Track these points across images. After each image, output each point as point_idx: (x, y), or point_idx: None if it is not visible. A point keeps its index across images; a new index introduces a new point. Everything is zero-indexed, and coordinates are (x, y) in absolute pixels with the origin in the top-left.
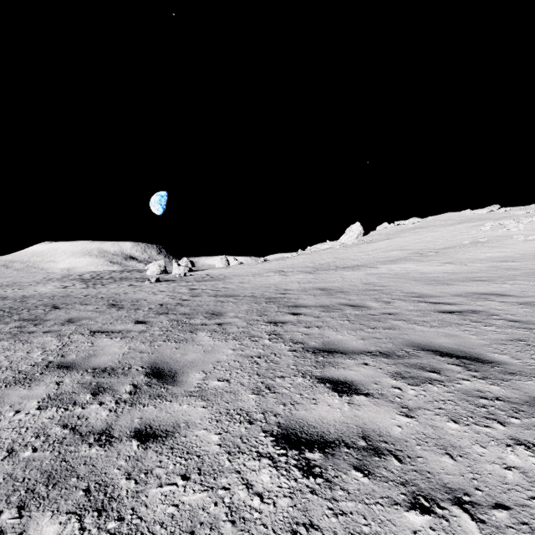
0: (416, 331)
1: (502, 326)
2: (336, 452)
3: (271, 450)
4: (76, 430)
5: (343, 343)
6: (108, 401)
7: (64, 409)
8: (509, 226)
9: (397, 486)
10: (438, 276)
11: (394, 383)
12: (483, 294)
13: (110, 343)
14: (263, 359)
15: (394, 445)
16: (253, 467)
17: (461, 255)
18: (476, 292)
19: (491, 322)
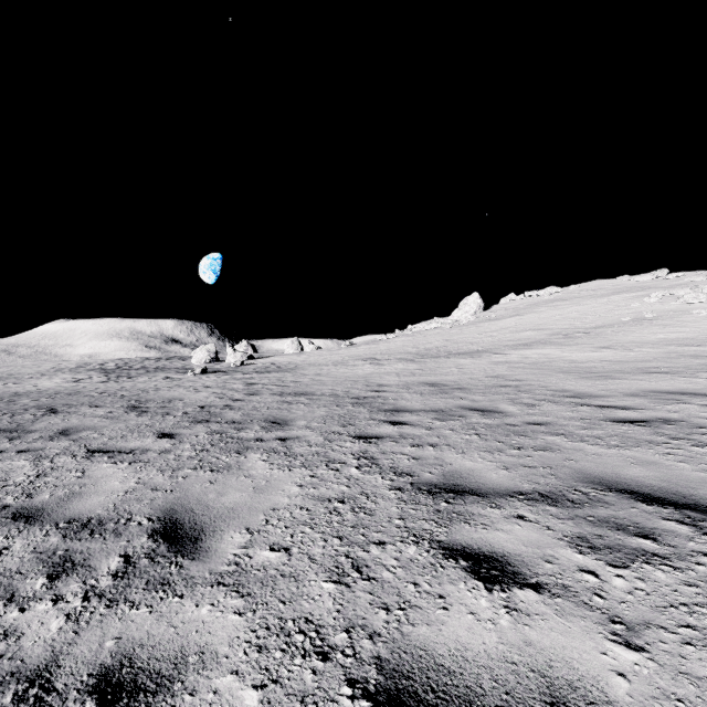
0: (588, 454)
1: None
2: None
3: None
4: None
5: (475, 475)
6: (71, 594)
7: None
8: (685, 298)
9: None
10: (595, 366)
11: (580, 560)
12: (671, 393)
13: (111, 473)
14: (348, 506)
15: None
16: None
17: (621, 336)
18: (659, 391)
19: (701, 439)
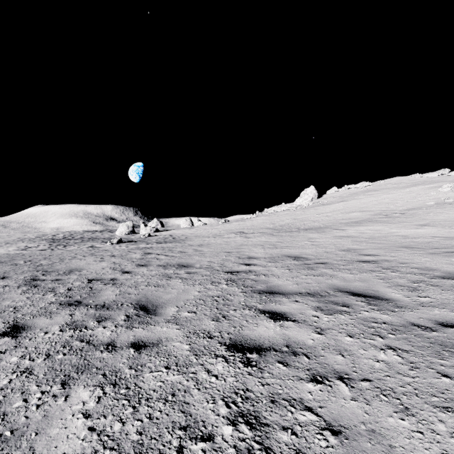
0: None
1: None
2: None
3: None
4: None
5: None
6: None
7: None
8: None
9: None
10: (430, 241)
11: None
12: None
13: None
14: None
15: None
16: None
17: (433, 216)
18: None
19: None
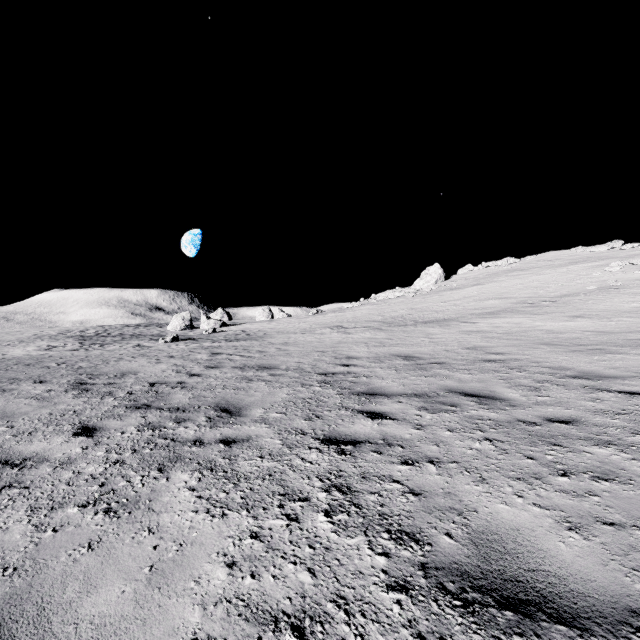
0: None
1: None
2: None
3: None
4: None
5: (529, 545)
6: None
7: None
8: None
9: None
10: (578, 336)
11: None
12: None
13: None
14: None
15: None
16: None
17: (592, 305)
18: None
19: None
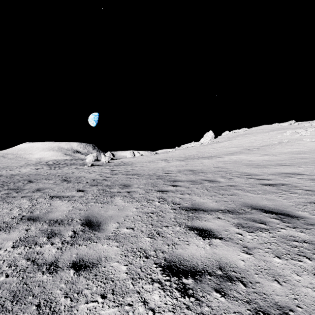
0: (249, 196)
1: (302, 193)
2: (202, 279)
3: (160, 277)
4: (35, 262)
5: (204, 204)
6: (57, 242)
7: (29, 247)
8: (301, 133)
9: (244, 303)
10: (259, 162)
11: (237, 230)
12: (288, 174)
13: (61, 204)
14: (155, 215)
15: (240, 273)
16: (148, 289)
17: (272, 150)
18: (283, 173)
19: (294, 191)
